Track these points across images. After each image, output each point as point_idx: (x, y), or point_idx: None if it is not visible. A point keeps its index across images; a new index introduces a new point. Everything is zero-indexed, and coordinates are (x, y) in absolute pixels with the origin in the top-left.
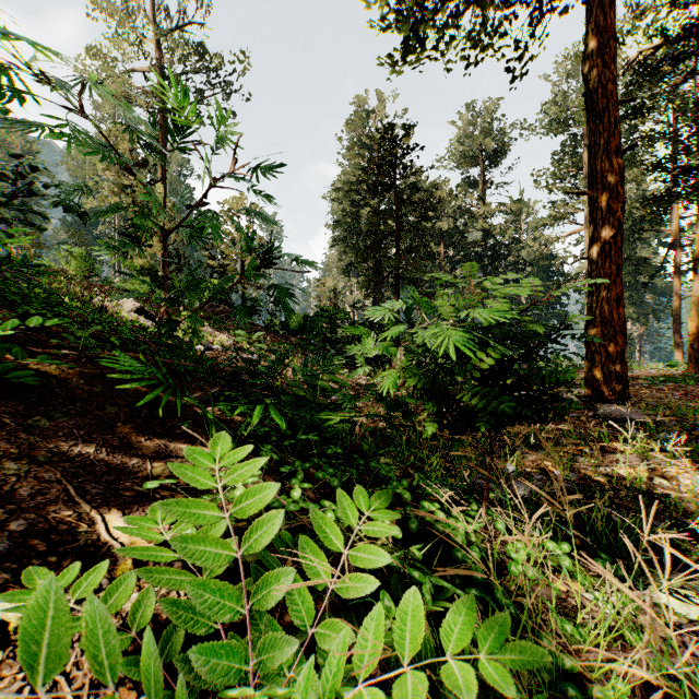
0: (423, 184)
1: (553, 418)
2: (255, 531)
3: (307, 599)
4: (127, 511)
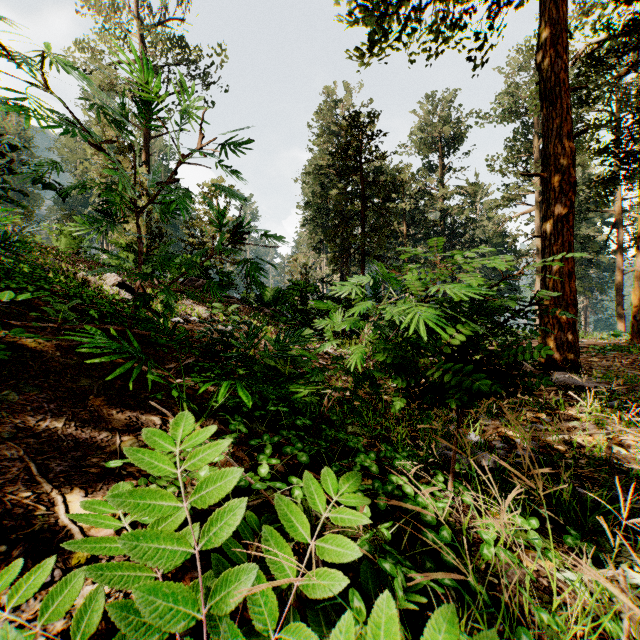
0: (386, 168)
1: (522, 394)
2: (214, 523)
3: (270, 598)
4: (90, 490)
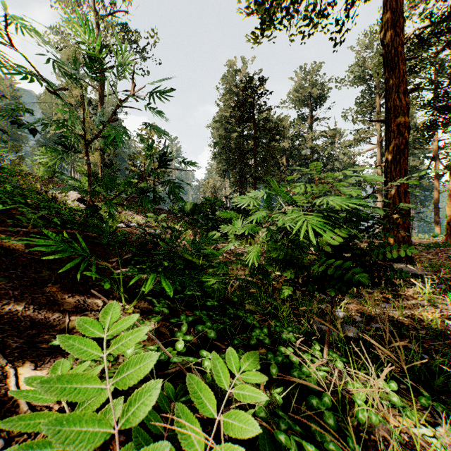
0: (272, 118)
1: (385, 284)
2: (133, 403)
3: None
4: (39, 363)
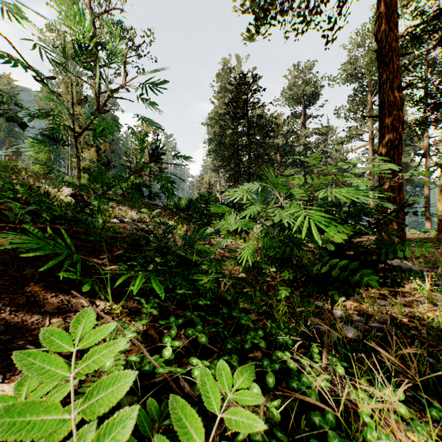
0: (265, 115)
1: (391, 285)
2: (101, 437)
3: None
4: (9, 375)
